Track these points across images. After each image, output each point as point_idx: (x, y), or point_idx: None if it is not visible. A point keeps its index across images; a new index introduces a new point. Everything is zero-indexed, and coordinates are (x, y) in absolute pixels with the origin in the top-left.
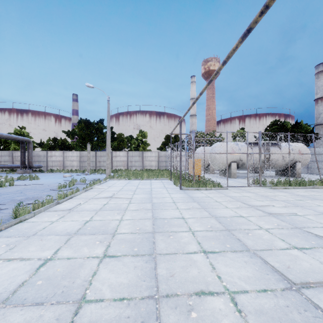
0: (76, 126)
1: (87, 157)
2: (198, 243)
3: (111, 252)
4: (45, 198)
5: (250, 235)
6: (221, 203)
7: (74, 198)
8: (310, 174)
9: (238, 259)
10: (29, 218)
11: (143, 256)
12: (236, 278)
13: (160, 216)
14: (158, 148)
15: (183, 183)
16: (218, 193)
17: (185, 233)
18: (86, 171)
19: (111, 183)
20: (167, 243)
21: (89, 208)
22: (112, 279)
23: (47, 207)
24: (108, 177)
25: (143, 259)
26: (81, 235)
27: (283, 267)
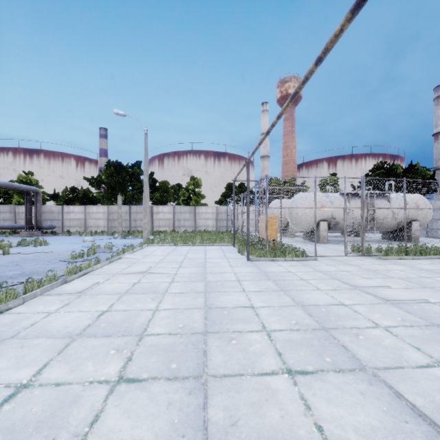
0: (103, 171)
1: (118, 213)
2: (277, 354)
3: (131, 372)
4: (48, 274)
5: (361, 338)
6: (309, 282)
7: (92, 273)
8: (431, 238)
9: (348, 388)
10: (15, 306)
11: (184, 379)
12: (350, 430)
13: (216, 304)
14: (217, 202)
15: (251, 251)
16: (303, 265)
17: (257, 334)
18: (116, 233)
19: (149, 251)
20: (226, 353)
21: (110, 290)
22: (126, 432)
23: (47, 288)
24: (146, 242)
25: (185, 387)
26: (87, 338)
27: (432, 406)
